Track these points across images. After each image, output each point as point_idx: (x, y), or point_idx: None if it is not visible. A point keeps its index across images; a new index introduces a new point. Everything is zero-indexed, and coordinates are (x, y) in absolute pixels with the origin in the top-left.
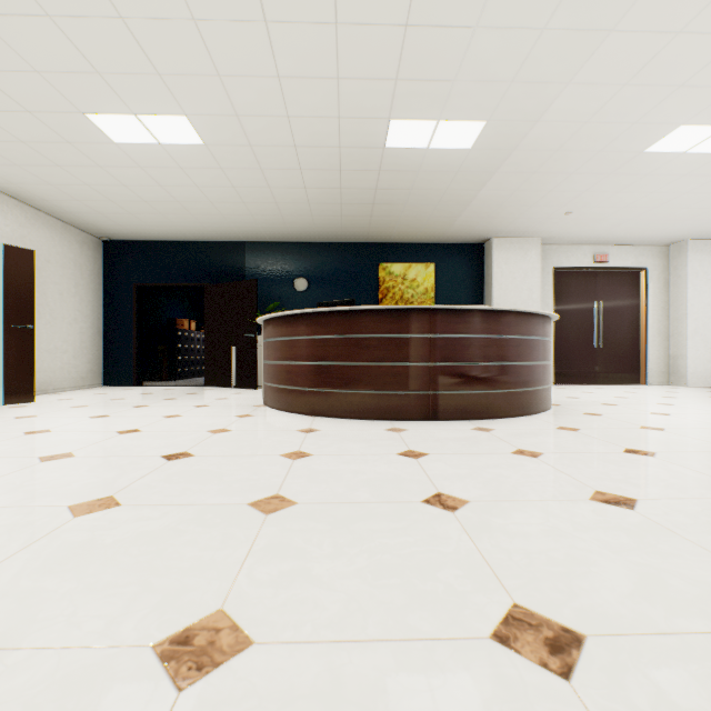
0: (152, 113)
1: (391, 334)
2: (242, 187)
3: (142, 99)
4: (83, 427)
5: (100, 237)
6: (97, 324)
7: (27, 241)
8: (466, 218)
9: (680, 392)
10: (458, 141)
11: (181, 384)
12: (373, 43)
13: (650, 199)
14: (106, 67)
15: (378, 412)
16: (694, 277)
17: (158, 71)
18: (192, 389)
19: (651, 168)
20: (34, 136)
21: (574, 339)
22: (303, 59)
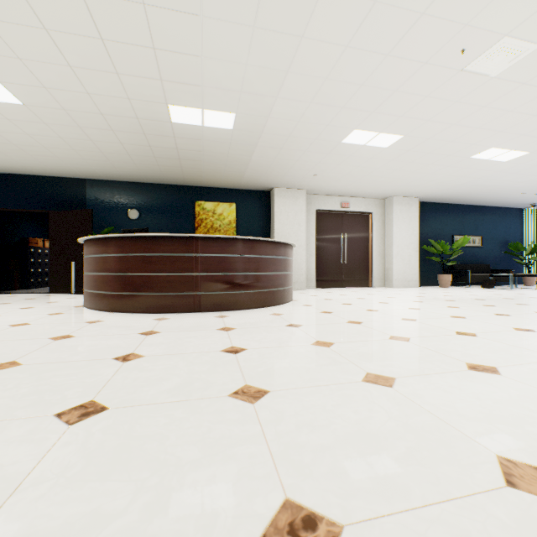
0: None
1: (167, 254)
2: (68, 138)
3: None
4: None
5: None
6: None
7: None
8: (250, 173)
9: (382, 291)
10: (222, 124)
11: (29, 292)
12: (135, 55)
13: (360, 170)
14: None
15: (158, 308)
16: (397, 219)
17: None
18: (35, 295)
19: (351, 152)
20: None
21: (330, 257)
22: (86, 57)
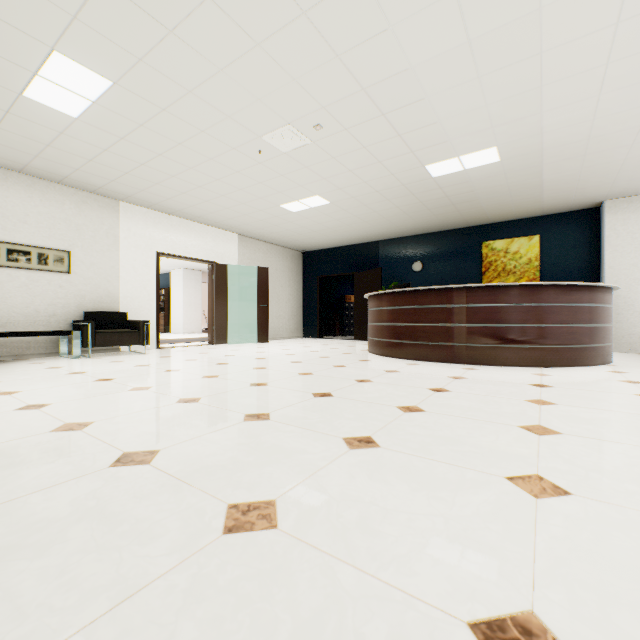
0: (304, 198)
1: (422, 306)
2: (360, 215)
3: (298, 195)
4: (276, 352)
5: (301, 251)
6: (299, 302)
7: (267, 261)
8: (550, 194)
9: None
10: (485, 160)
11: (342, 338)
12: (387, 146)
13: None
14: (281, 190)
15: (414, 355)
16: None
17: (300, 185)
18: (344, 341)
19: None
20: (264, 217)
21: None
22: (357, 162)
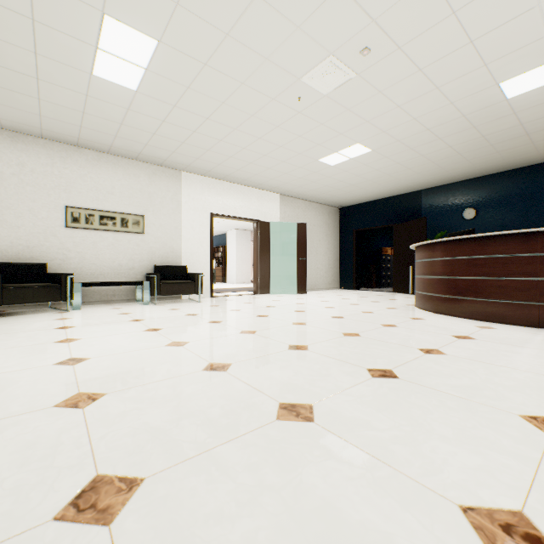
0: (343, 149)
1: (496, 255)
2: (403, 161)
3: (337, 145)
4: (315, 304)
5: (337, 207)
6: (336, 255)
7: (306, 218)
8: None
9: None
10: None
11: (380, 290)
12: (451, 62)
13: None
14: (320, 141)
15: (483, 315)
16: None
17: (340, 133)
18: (383, 293)
19: None
20: (303, 174)
21: None
22: (409, 93)
